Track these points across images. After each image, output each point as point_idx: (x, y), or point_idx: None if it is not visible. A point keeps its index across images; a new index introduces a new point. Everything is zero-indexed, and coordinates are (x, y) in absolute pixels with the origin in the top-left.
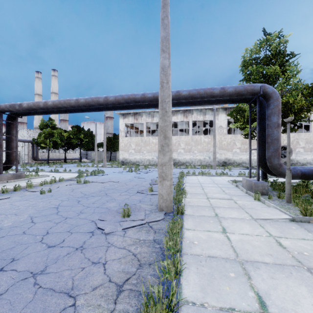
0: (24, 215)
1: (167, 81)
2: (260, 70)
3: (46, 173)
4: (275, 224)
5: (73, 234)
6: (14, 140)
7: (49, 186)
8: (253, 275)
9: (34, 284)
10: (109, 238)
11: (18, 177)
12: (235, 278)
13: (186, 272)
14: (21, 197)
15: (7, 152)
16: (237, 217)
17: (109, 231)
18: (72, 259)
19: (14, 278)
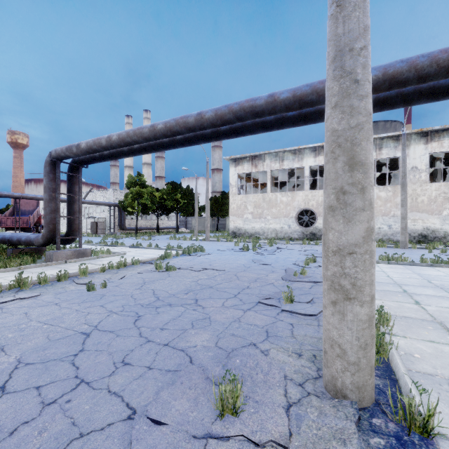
0: (11, 355)
1: None
2: None
3: (125, 248)
4: None
5: None
6: (78, 201)
7: (113, 272)
8: None
9: None
10: None
11: (82, 255)
12: None
13: None
14: (55, 295)
15: (68, 218)
16: None
17: None
18: None
19: None
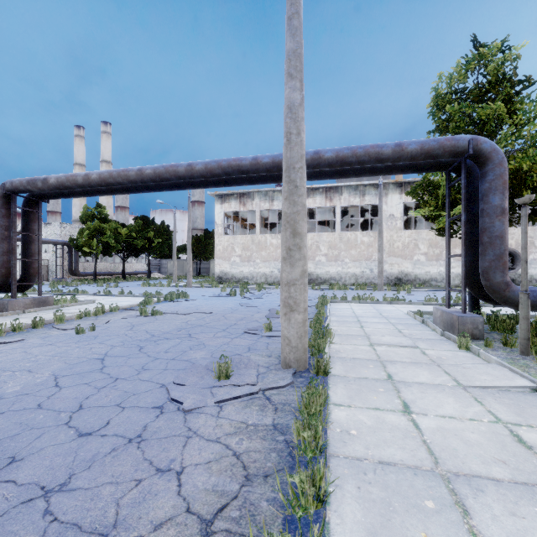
0: (44, 373)
1: (299, 131)
2: (468, 111)
3: (90, 297)
4: (504, 398)
5: (125, 410)
6: (36, 241)
7: (93, 319)
8: (472, 506)
9: (45, 514)
10: (190, 420)
11: (43, 303)
12: (437, 511)
13: (337, 496)
14: (43, 339)
15: (23, 261)
16: (429, 383)
17: (192, 406)
18: (119, 461)
19: (10, 498)
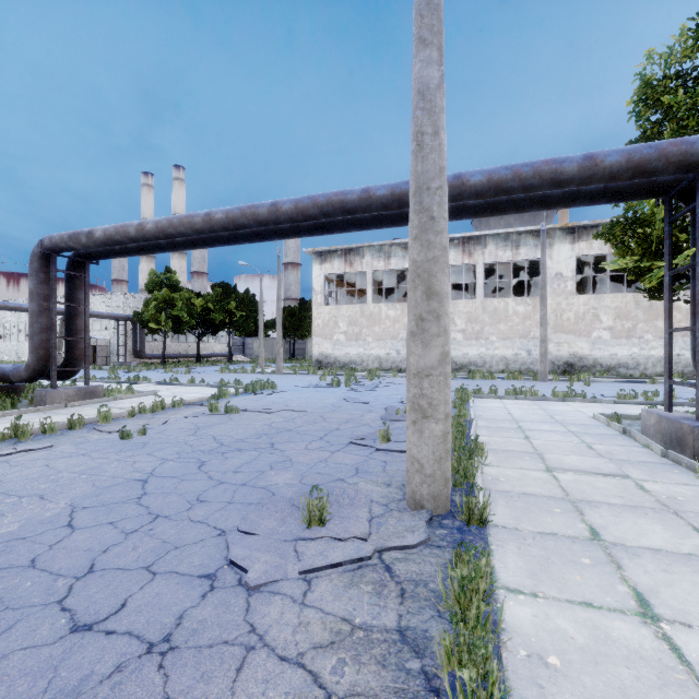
0: (59, 502)
1: (436, 129)
2: None
3: (152, 386)
4: None
5: (156, 578)
6: (83, 314)
7: (148, 418)
8: None
9: None
10: (256, 607)
11: (90, 395)
12: None
13: None
14: (76, 446)
15: (67, 340)
16: (671, 550)
17: (261, 579)
18: None
19: None
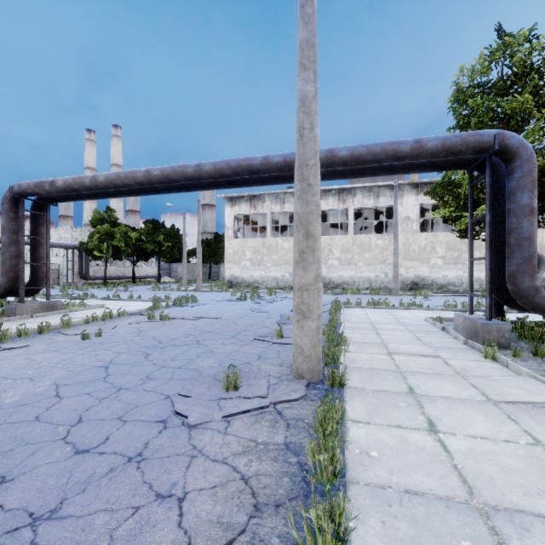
0: (46, 382)
1: (312, 125)
2: (492, 105)
3: (99, 301)
4: (541, 415)
5: (127, 424)
6: (45, 245)
7: (100, 324)
8: None
9: None
10: (195, 436)
11: (51, 308)
12: None
13: (359, 533)
14: (48, 345)
15: (32, 265)
16: (455, 397)
17: (197, 421)
18: (116, 484)
19: None
